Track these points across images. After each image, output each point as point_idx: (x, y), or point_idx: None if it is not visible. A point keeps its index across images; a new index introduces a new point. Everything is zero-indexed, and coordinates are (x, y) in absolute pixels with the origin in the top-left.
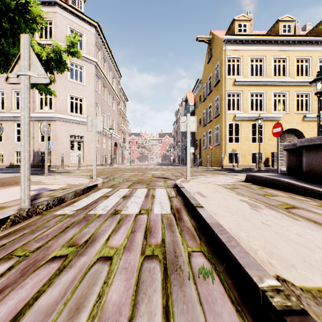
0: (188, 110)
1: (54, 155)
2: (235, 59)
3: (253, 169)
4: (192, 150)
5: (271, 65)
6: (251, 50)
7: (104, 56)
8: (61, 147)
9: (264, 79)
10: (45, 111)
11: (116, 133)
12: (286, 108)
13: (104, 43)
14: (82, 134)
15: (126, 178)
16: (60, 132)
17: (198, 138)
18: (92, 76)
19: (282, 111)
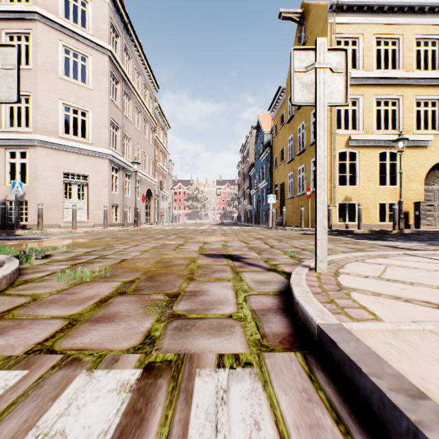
0: (261, 142)
1: (32, 207)
2: (350, 39)
3: (389, 231)
4: (272, 199)
5: (413, 51)
6: (377, 23)
7: (128, 47)
8: (46, 193)
9: (401, 74)
10: (16, 130)
11: (151, 175)
12: (438, 126)
13: (127, 25)
14: (85, 171)
15: (126, 260)
16: (44, 166)
17: (278, 182)
18: (104, 75)
19: (430, 131)
